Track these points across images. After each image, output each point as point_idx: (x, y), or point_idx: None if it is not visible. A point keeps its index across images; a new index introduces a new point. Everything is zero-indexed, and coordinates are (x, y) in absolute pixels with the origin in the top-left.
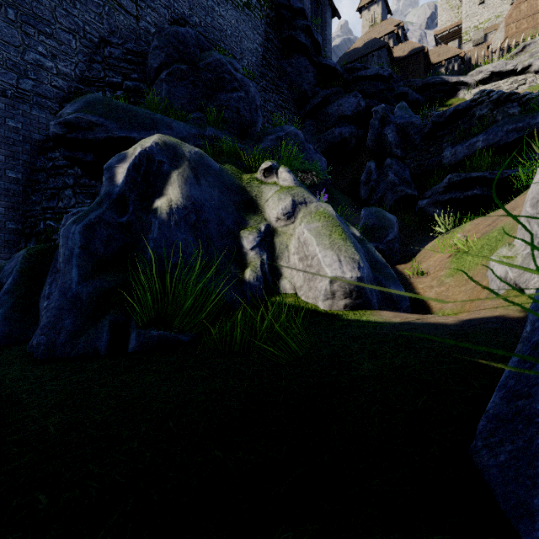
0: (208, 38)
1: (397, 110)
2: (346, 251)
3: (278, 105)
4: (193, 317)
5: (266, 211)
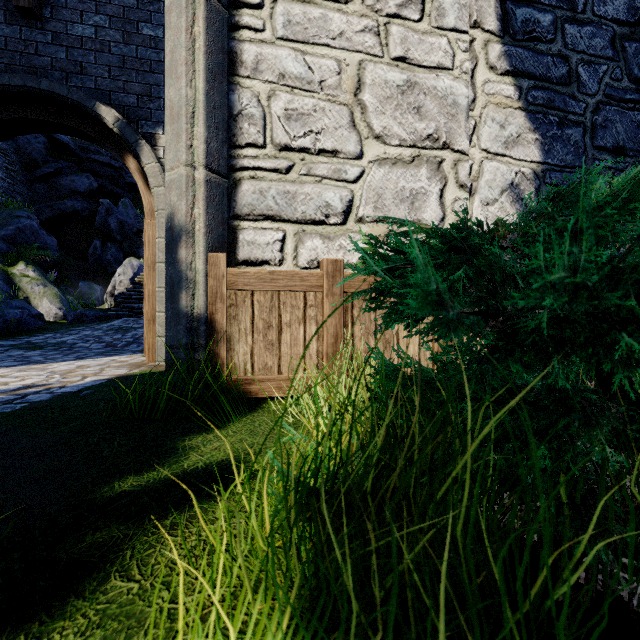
0: None
1: (121, 205)
2: (61, 306)
3: (4, 167)
4: None
5: (26, 289)
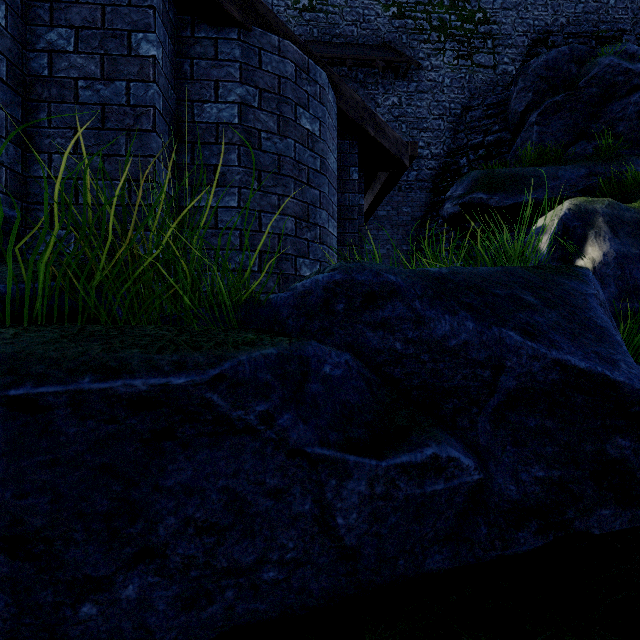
0: (579, 32)
1: None
2: None
3: None
4: (638, 355)
5: None
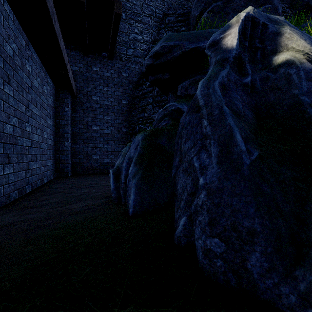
0: None
1: None
2: None
3: None
4: None
5: None
